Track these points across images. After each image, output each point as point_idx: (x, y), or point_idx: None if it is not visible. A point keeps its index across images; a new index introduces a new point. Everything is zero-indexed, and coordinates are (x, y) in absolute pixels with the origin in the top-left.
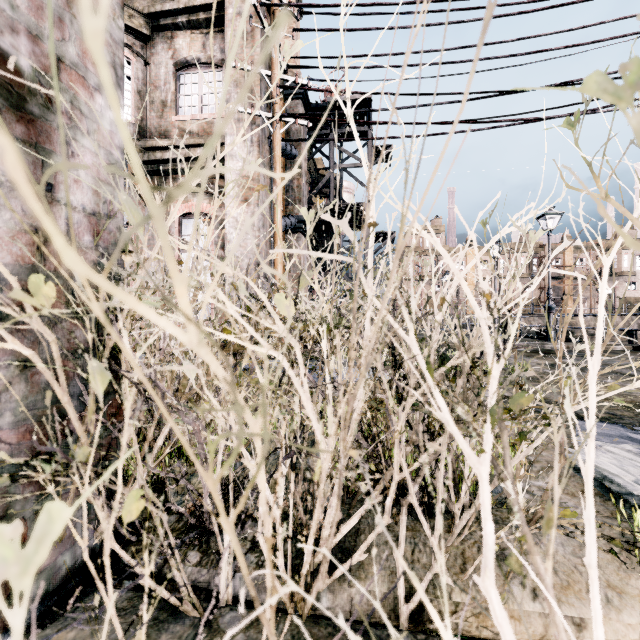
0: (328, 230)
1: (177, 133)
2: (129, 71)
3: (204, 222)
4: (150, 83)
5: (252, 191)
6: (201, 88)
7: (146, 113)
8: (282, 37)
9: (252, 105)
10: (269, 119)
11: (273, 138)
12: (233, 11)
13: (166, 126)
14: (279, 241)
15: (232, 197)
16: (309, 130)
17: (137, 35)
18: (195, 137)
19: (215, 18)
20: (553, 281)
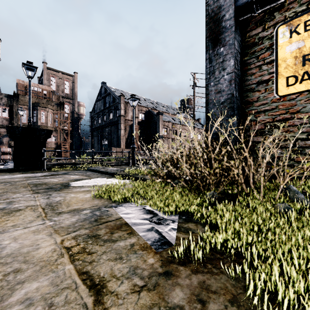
0: None
1: None
2: None
3: None
4: None
5: None
6: None
7: None
8: None
9: None
10: None
11: None
12: None
13: None
14: None
15: None
16: None
17: None
18: None
19: None
20: None
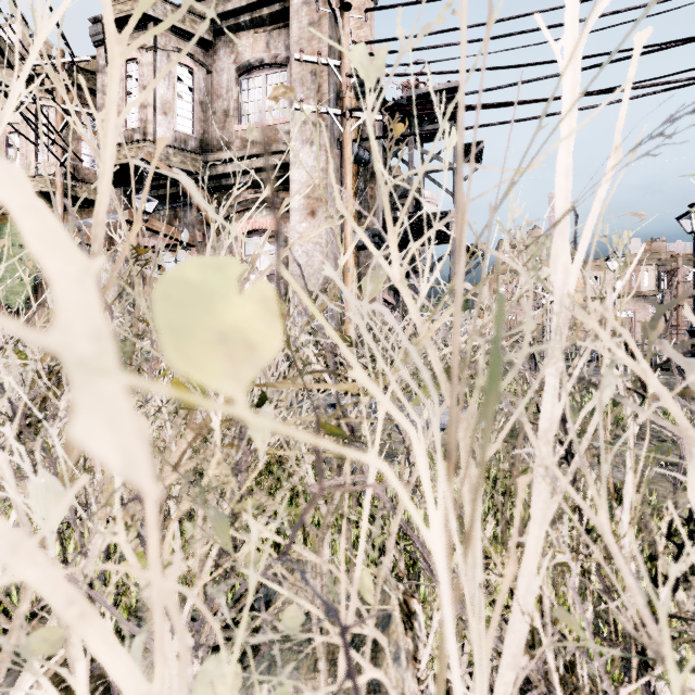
0: (406, 246)
1: (240, 144)
2: (191, 82)
3: (271, 242)
4: (212, 92)
5: (319, 202)
6: (265, 92)
7: (208, 125)
8: (354, 29)
9: (319, 102)
10: (338, 117)
11: (343, 138)
12: (298, 0)
13: (228, 137)
14: (349, 257)
15: (297, 210)
16: (385, 133)
17: (199, 42)
18: (258, 146)
19: (279, 12)
20: (689, 299)
